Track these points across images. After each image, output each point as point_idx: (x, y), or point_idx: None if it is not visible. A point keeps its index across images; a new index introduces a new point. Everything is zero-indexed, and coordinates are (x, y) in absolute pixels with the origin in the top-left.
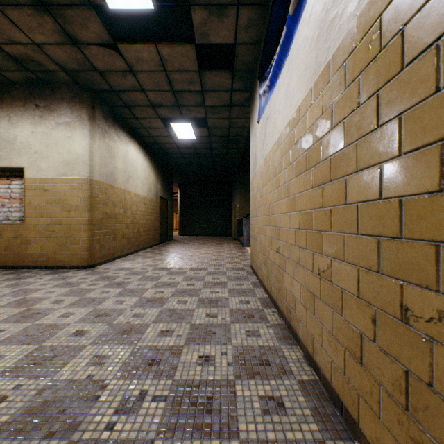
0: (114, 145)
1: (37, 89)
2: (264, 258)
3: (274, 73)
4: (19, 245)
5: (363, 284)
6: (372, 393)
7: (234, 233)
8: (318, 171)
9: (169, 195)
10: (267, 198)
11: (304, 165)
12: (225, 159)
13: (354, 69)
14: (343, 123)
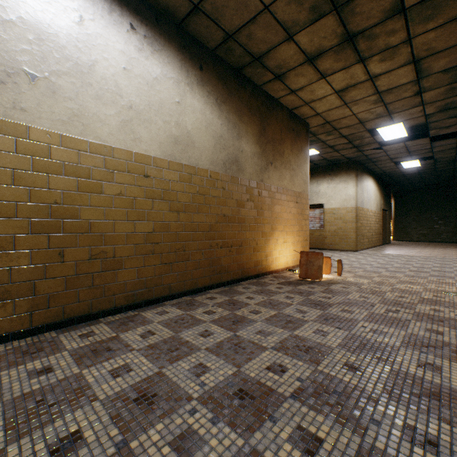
0: (363, 185)
1: (329, 167)
2: None
3: None
4: (321, 239)
5: None
6: None
7: None
8: None
9: (387, 206)
10: None
11: None
12: (451, 172)
13: None
14: None
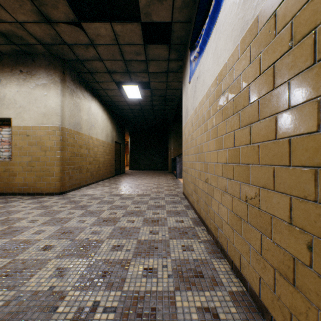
0: (80, 102)
1: (21, 59)
2: (194, 187)
3: (203, 41)
4: (8, 177)
5: (297, 211)
6: (308, 315)
7: (169, 168)
8: (246, 113)
9: (122, 140)
10: (197, 140)
11: (231, 110)
12: (163, 114)
13: (285, 15)
14: (272, 67)
